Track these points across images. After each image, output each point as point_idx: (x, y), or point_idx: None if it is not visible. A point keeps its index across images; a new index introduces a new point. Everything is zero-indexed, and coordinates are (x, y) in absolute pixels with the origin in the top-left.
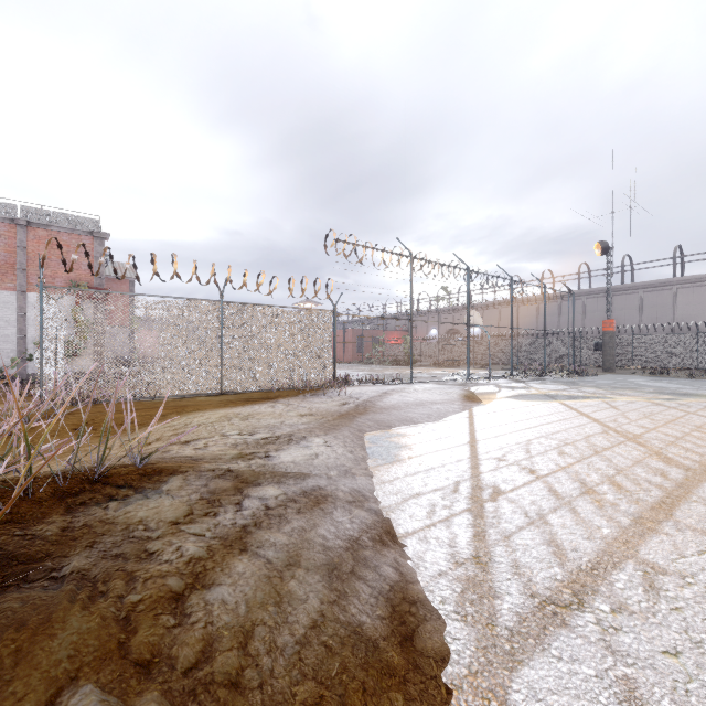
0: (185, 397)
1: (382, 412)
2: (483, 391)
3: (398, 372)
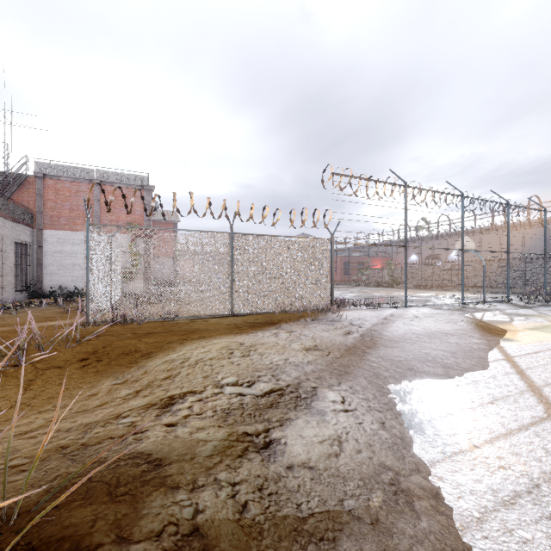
0: (201, 318)
1: (393, 346)
2: (492, 318)
3: (386, 294)
